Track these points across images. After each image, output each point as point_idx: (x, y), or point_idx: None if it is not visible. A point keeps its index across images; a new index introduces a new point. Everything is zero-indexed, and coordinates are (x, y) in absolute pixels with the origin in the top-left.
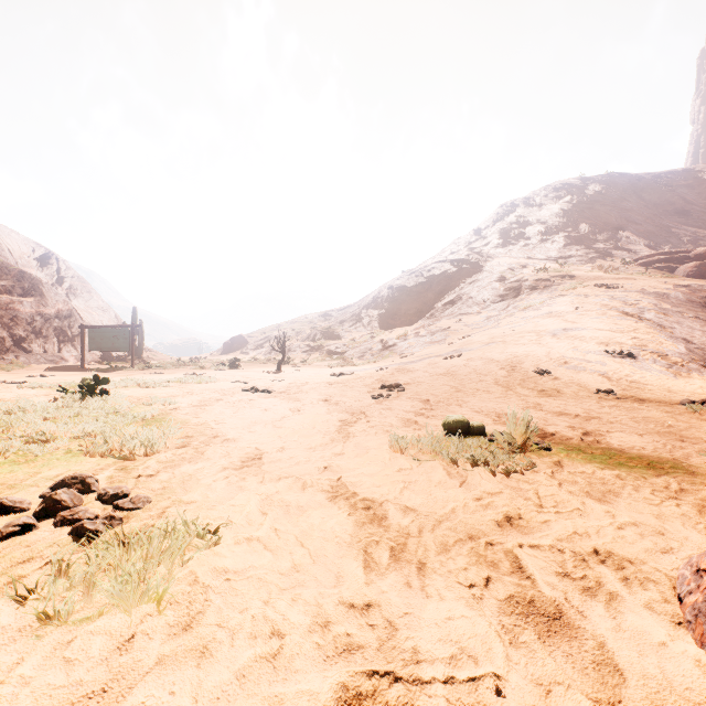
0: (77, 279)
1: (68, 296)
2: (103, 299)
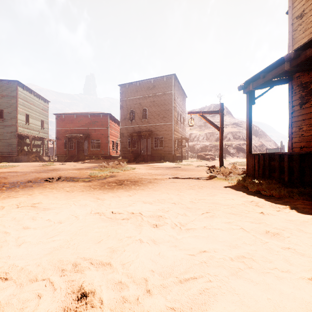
0: (261, 132)
1: (259, 138)
2: (269, 137)
